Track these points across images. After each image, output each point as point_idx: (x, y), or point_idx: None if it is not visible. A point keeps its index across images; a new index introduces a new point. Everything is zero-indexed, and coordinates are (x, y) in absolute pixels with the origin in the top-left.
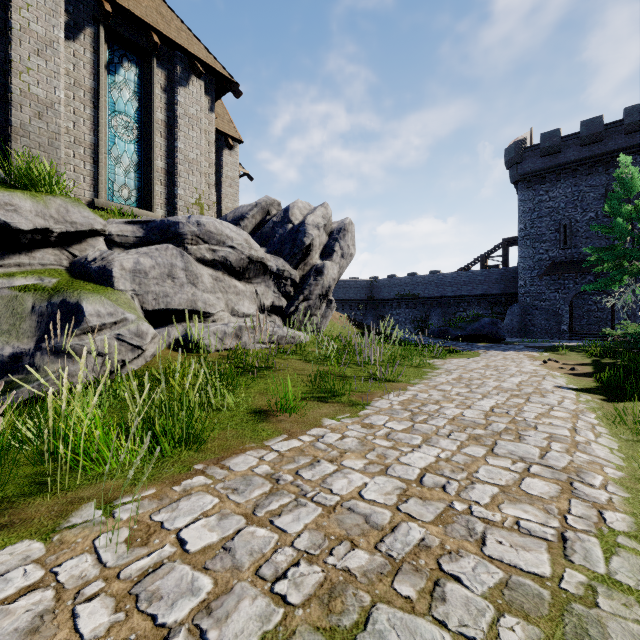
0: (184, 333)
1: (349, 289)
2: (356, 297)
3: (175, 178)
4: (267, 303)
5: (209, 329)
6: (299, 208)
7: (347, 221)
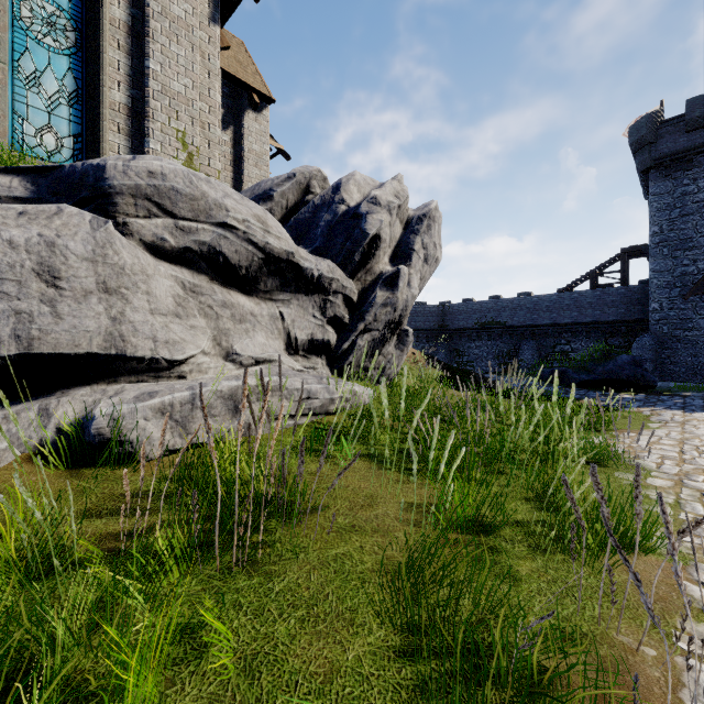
0: (75, 416)
1: (415, 316)
2: (424, 326)
3: (145, 121)
4: (301, 336)
5: (146, 402)
6: (357, 183)
7: (433, 204)
